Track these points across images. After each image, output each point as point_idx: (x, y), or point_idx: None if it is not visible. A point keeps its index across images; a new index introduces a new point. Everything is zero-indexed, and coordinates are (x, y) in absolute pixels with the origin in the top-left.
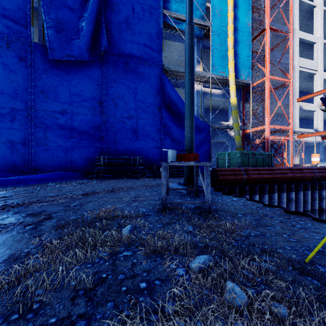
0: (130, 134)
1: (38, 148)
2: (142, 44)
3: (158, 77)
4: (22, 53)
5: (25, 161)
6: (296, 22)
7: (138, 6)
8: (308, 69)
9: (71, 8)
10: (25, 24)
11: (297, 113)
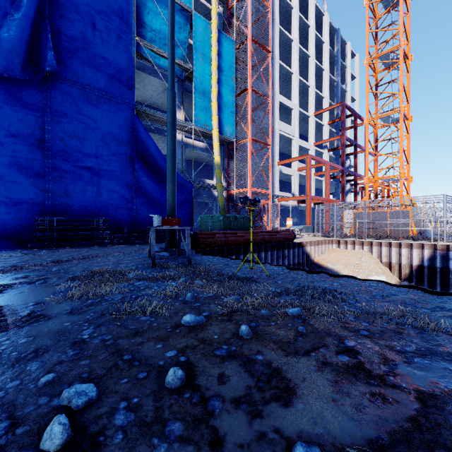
0: (89, 189)
1: None
2: (107, 73)
3: (129, 119)
4: None
5: None
6: (276, 85)
7: (102, 23)
8: (287, 133)
9: None
10: None
11: (277, 177)
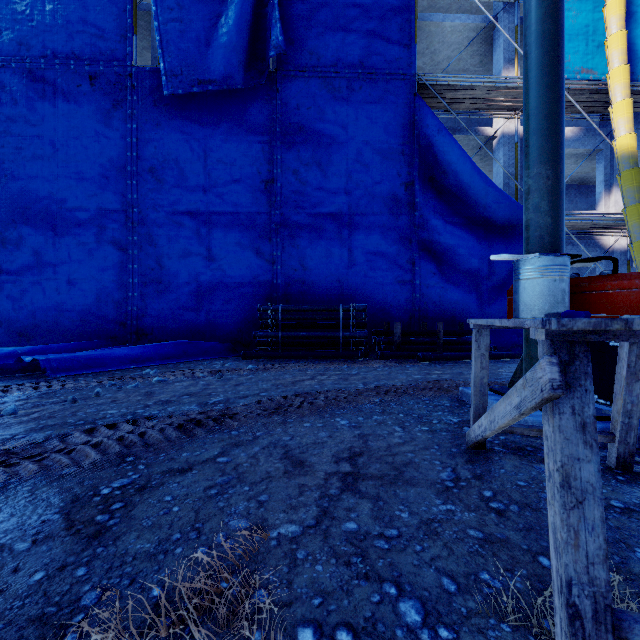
0: (335, 252)
1: (145, 290)
2: (365, 31)
3: (403, 107)
4: (116, 92)
5: (122, 316)
6: None
7: None
8: None
9: None
10: (122, 32)
11: None
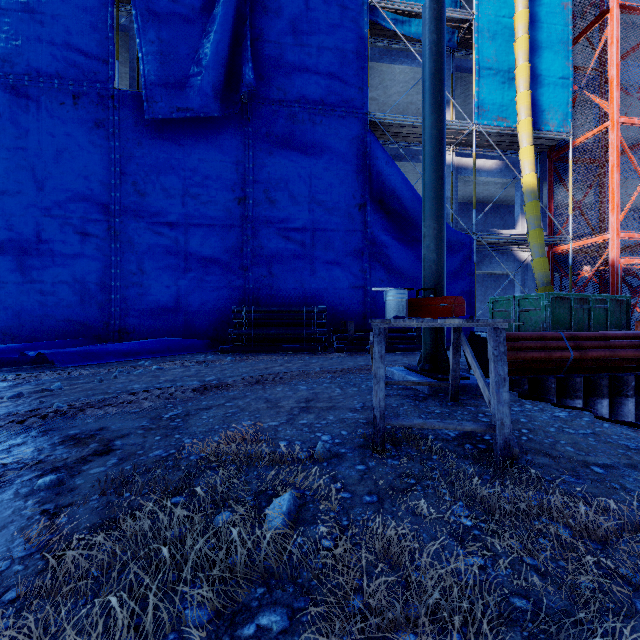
0: (300, 262)
1: (127, 293)
2: (326, 74)
3: (358, 140)
4: (100, 112)
5: (105, 316)
6: None
7: None
8: None
9: (185, 16)
10: (105, 57)
11: None
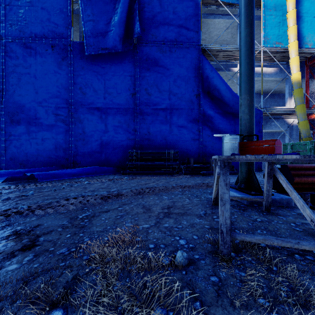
0: (164, 126)
1: (77, 143)
2: (178, 25)
3: (195, 60)
4: (64, 53)
5: (66, 155)
6: None
7: None
8: None
9: (105, 1)
10: (66, 26)
11: None
